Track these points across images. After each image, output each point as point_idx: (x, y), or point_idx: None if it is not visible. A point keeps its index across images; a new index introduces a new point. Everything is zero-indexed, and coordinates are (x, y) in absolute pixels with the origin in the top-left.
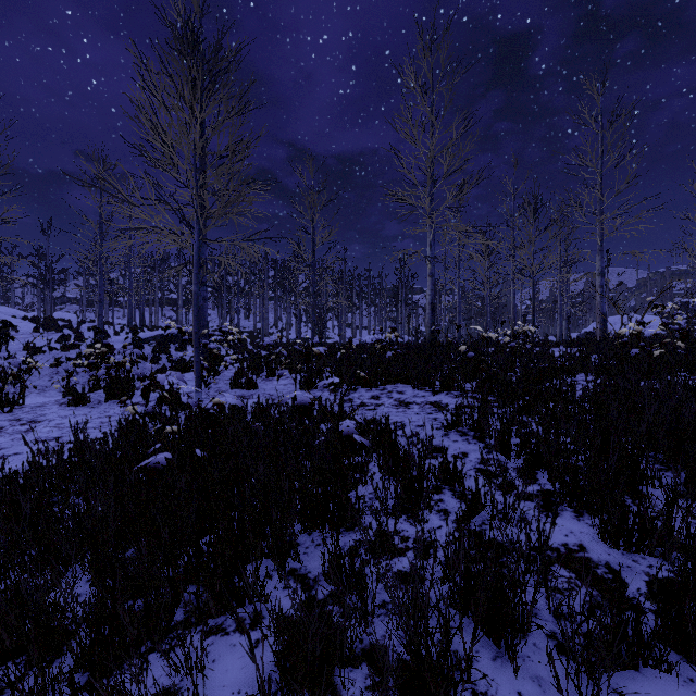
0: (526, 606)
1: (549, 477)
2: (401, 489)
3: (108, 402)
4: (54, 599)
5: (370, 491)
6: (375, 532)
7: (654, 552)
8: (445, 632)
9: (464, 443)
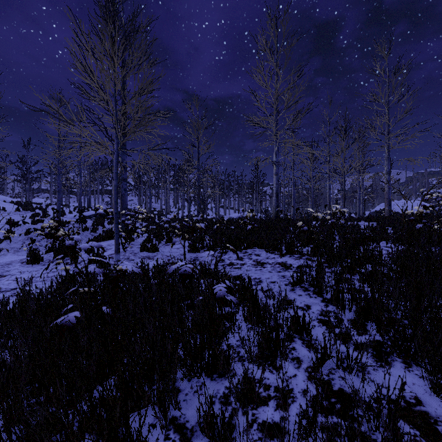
0: None
1: (378, 329)
2: (262, 340)
3: (55, 261)
4: None
5: (237, 338)
6: (242, 379)
7: None
8: None
9: (307, 297)
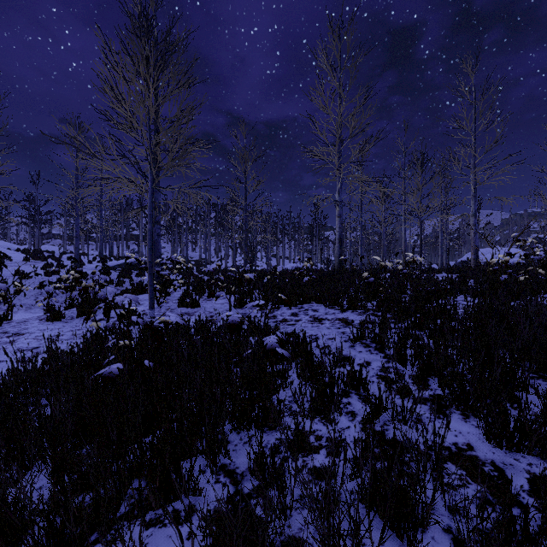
0: (426, 504)
1: (439, 384)
2: (316, 394)
3: (79, 318)
4: (14, 495)
5: (289, 394)
6: (294, 431)
7: (532, 452)
8: (355, 533)
9: (368, 353)
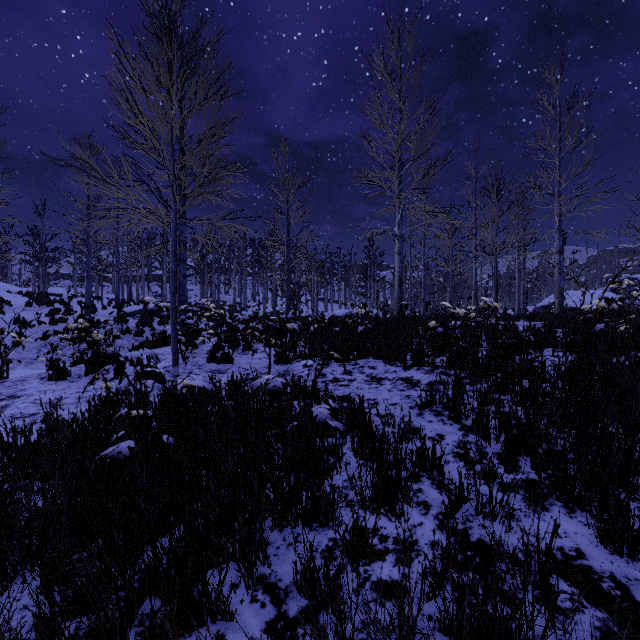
0: None
1: (533, 465)
2: (378, 479)
3: (88, 377)
4: None
5: (344, 478)
6: (351, 529)
7: None
8: None
9: (440, 423)
